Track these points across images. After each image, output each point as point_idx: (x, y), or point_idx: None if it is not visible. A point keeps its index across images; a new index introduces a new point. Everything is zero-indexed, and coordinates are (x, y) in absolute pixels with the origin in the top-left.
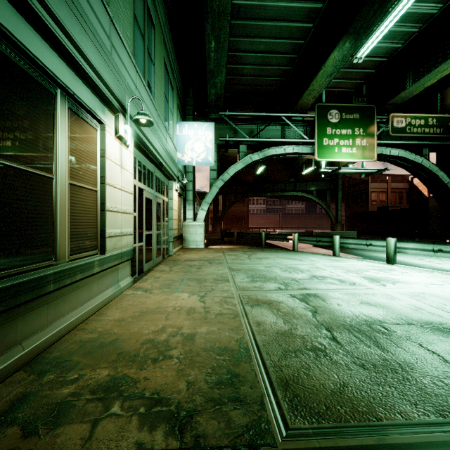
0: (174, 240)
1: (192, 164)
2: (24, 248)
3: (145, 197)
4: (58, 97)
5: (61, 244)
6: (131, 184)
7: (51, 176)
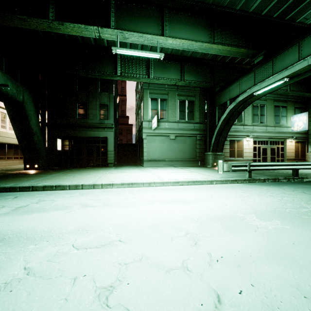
0: (289, 160)
1: (297, 130)
2: (231, 156)
3: (262, 148)
4: (235, 141)
5: (235, 156)
6: (251, 147)
7: (234, 149)
